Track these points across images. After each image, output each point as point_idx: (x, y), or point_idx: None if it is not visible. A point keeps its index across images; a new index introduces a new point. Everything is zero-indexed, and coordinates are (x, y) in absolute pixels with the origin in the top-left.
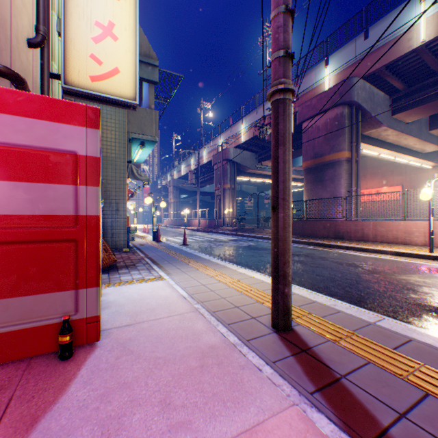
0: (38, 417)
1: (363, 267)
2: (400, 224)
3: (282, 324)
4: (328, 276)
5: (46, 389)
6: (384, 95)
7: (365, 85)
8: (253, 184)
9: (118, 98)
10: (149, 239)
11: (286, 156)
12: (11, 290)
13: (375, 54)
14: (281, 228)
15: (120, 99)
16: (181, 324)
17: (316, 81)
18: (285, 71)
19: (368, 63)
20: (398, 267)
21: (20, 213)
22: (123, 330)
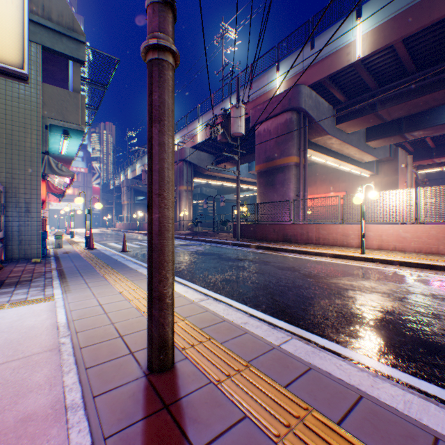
0: None
1: (301, 271)
2: (339, 227)
3: (157, 363)
4: (262, 283)
5: None
6: (328, 105)
7: (312, 93)
8: (214, 187)
9: None
10: (82, 246)
11: (163, 137)
12: None
13: (320, 64)
14: (156, 233)
15: None
16: (11, 376)
17: (269, 86)
18: (162, 23)
19: (314, 72)
20: (332, 270)
21: None
22: None
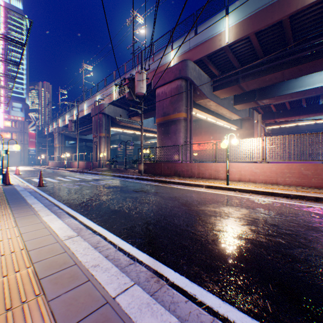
0: None
1: (180, 200)
2: (213, 165)
3: None
4: (145, 212)
5: None
6: (208, 77)
7: (196, 67)
8: (129, 135)
9: None
10: (0, 182)
11: None
12: None
13: (201, 46)
14: None
15: None
16: None
17: (166, 60)
18: None
19: (197, 52)
20: (204, 198)
21: None
22: None
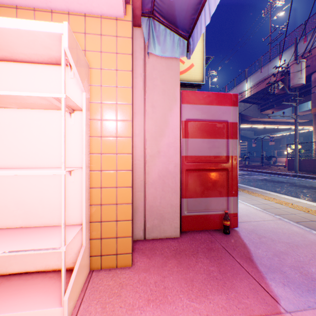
0: (250, 257)
1: None
2: None
3: None
4: None
5: (236, 246)
6: None
7: None
8: (250, 129)
9: (193, 82)
10: None
11: None
12: (201, 194)
13: None
14: None
15: (194, 83)
16: (278, 226)
17: None
18: None
19: None
20: None
21: (204, 155)
22: (242, 224)
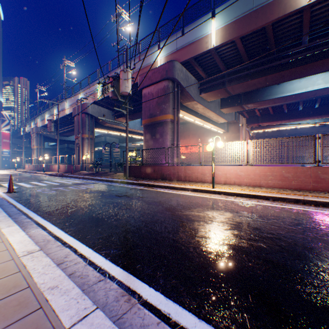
0: None
1: (165, 204)
2: (199, 168)
3: None
4: (125, 219)
5: None
6: (195, 79)
7: (183, 69)
8: (116, 137)
9: None
10: None
11: None
12: None
13: (188, 48)
14: None
15: None
16: None
17: (152, 59)
18: None
19: (184, 53)
20: (189, 202)
21: None
22: None
